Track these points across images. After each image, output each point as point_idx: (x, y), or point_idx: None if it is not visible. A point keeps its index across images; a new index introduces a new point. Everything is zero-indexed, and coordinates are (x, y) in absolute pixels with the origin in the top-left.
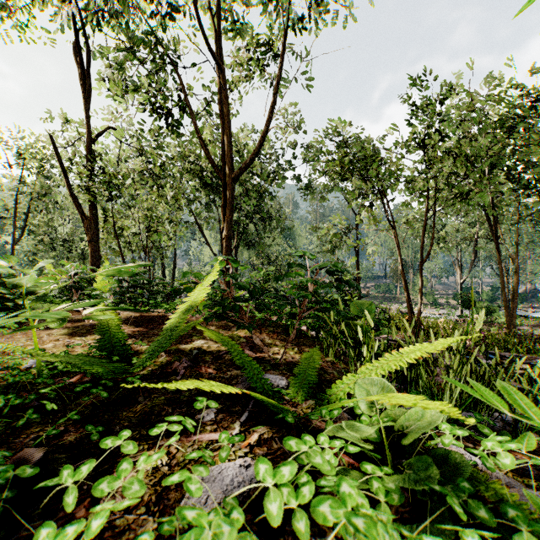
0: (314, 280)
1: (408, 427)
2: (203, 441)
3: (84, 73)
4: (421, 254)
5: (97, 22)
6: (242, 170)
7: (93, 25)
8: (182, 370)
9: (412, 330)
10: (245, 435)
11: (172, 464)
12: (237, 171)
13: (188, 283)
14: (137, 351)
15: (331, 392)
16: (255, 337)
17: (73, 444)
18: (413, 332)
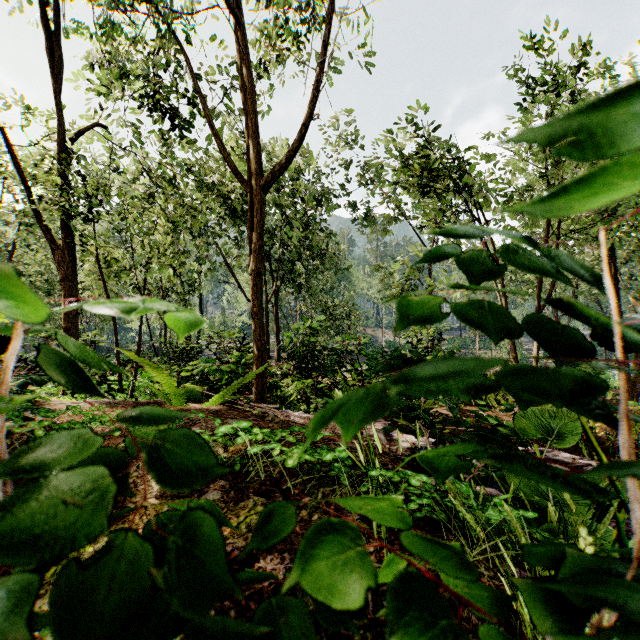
0: None
1: None
2: None
3: (55, 40)
4: (537, 298)
5: None
6: (278, 174)
7: None
8: None
9: None
10: None
11: None
12: (271, 176)
13: None
14: None
15: None
16: None
17: None
18: None
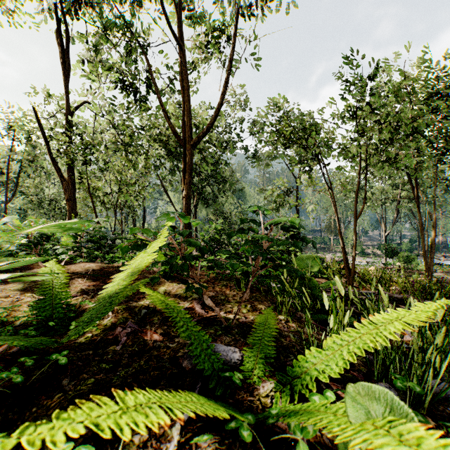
0: (269, 237)
1: None
2: None
3: (62, 54)
4: (355, 211)
5: (74, 10)
6: (200, 138)
7: (71, 13)
8: (124, 338)
9: (347, 277)
10: None
11: None
12: (195, 139)
13: (135, 239)
14: (84, 310)
15: (293, 374)
16: (206, 298)
17: None
18: (349, 279)
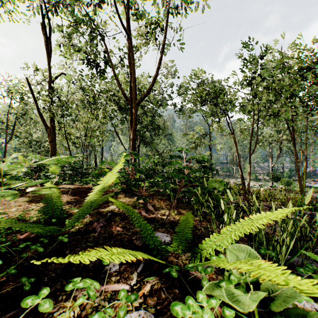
0: (188, 167)
1: (273, 291)
2: (108, 292)
3: (47, 40)
4: (250, 149)
5: (55, 10)
6: (142, 99)
7: (52, 12)
8: (99, 229)
9: (244, 195)
10: (140, 286)
11: (82, 315)
12: (139, 99)
13: (104, 168)
14: (71, 213)
15: (202, 247)
16: (149, 205)
17: (10, 293)
18: (245, 196)
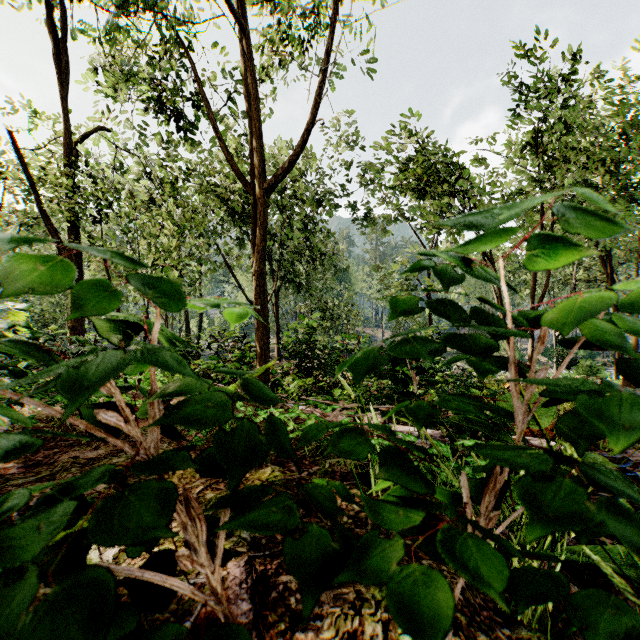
0: None
1: None
2: None
3: (62, 46)
4: (532, 298)
5: None
6: (281, 178)
7: None
8: None
9: None
10: None
11: None
12: (273, 179)
13: None
14: None
15: None
16: None
17: None
18: None
